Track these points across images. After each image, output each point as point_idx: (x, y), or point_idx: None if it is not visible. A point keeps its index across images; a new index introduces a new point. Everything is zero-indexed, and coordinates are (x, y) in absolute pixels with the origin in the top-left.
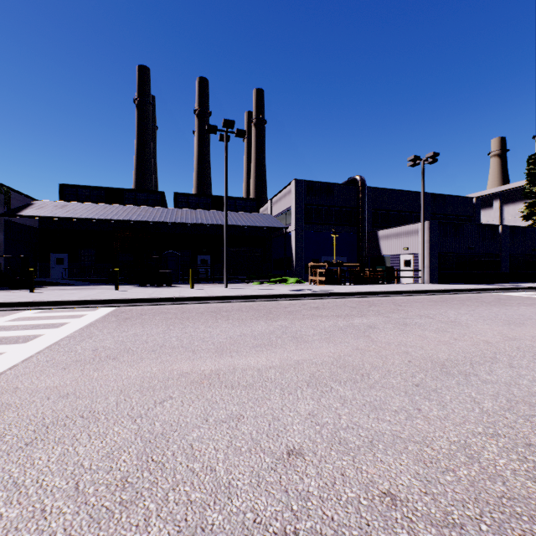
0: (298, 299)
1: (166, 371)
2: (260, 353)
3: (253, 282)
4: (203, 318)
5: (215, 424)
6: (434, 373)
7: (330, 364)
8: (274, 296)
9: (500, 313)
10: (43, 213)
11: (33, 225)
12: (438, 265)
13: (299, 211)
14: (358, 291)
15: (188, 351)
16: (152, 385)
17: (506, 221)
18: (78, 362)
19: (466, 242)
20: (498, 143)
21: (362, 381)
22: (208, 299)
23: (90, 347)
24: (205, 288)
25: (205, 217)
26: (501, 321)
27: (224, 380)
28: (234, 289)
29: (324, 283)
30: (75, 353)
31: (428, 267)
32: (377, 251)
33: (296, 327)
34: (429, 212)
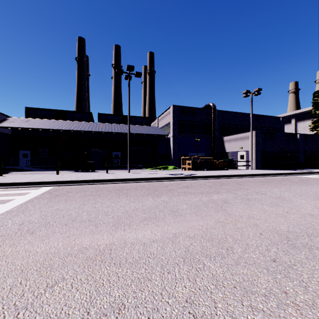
0: (175, 180)
1: (69, 246)
2: (147, 227)
3: (146, 169)
4: (110, 195)
5: (95, 318)
6: (283, 247)
7: (200, 237)
8: (159, 178)
9: (308, 190)
10: (13, 125)
11: (7, 133)
12: (261, 158)
13: (175, 124)
14: (212, 175)
15: (92, 224)
16: (51, 263)
17: (298, 131)
18: (1, 236)
19: (278, 144)
20: (294, 85)
21: (228, 256)
22: (116, 180)
23: (19, 222)
24: (115, 173)
25: (117, 128)
26: (311, 196)
27: (114, 256)
28: (133, 173)
29: (191, 169)
30: (4, 227)
31: (255, 159)
32: (223, 149)
33: (174, 202)
34: (254, 125)
